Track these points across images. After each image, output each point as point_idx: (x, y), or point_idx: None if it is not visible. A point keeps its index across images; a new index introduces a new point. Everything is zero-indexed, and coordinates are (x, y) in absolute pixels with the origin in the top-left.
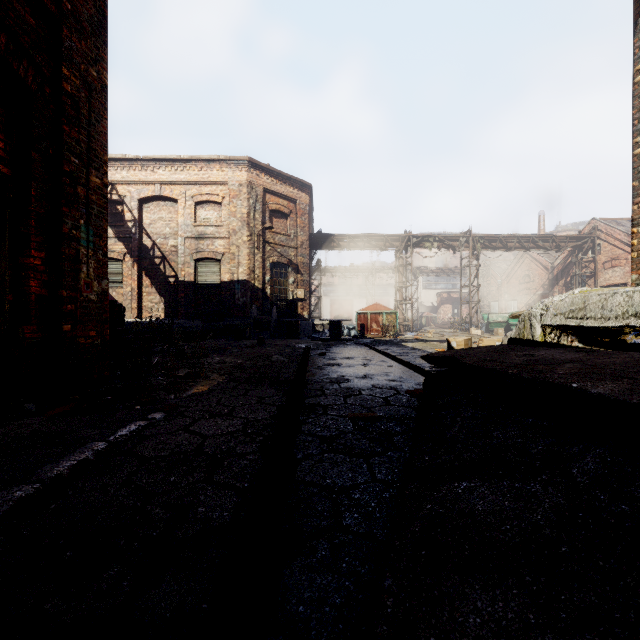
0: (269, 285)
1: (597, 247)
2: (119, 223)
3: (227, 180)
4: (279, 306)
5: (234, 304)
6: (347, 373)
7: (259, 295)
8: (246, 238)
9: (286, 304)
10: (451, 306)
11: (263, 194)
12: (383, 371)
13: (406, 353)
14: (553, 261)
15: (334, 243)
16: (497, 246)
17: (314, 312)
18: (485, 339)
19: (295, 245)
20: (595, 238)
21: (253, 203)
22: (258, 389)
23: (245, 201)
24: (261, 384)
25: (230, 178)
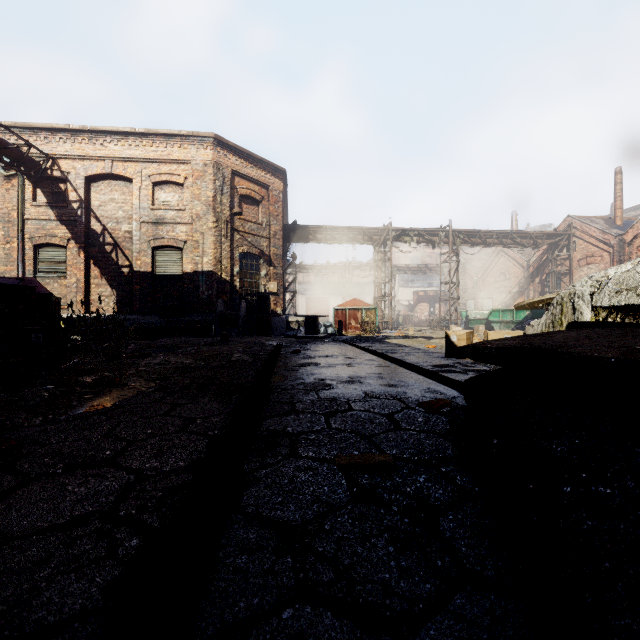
0: (238, 277)
1: (572, 244)
2: (62, 204)
3: (190, 159)
4: (250, 301)
5: (198, 298)
6: (327, 375)
7: (227, 288)
8: (212, 224)
9: (257, 298)
10: (427, 304)
11: (231, 177)
12: (373, 372)
13: (394, 350)
14: (529, 259)
15: (310, 235)
16: (476, 242)
17: (289, 310)
18: (491, 332)
19: (267, 235)
20: (570, 235)
21: (220, 186)
22: (193, 403)
23: (211, 183)
24: (202, 394)
25: (193, 156)
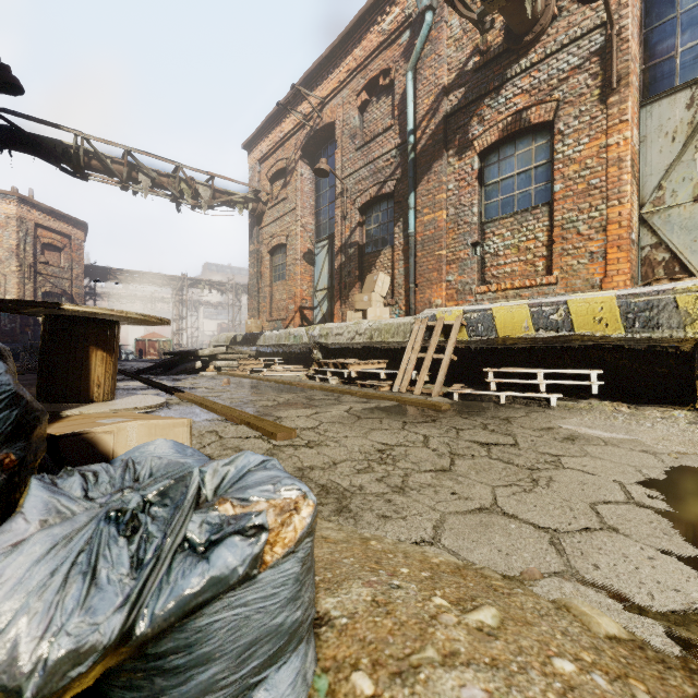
0: None
1: None
2: None
3: None
4: None
5: None
6: (134, 367)
7: (30, 322)
8: (15, 268)
9: None
10: None
11: (34, 228)
12: None
13: None
14: None
15: (111, 275)
16: None
17: None
18: None
19: (70, 277)
20: None
21: (23, 236)
22: None
23: (14, 233)
24: None
25: None
